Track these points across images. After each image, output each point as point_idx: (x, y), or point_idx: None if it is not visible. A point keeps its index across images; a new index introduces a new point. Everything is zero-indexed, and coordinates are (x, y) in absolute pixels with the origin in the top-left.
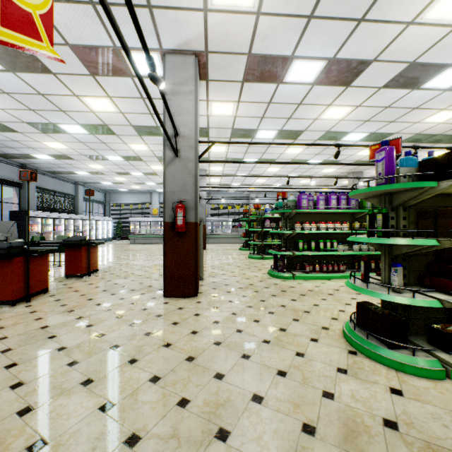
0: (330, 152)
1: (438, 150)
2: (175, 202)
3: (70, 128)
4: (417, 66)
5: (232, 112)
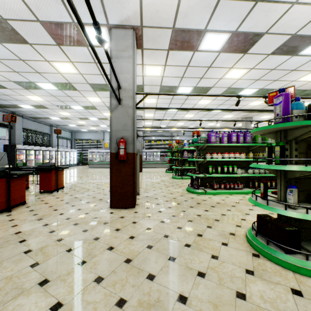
0: (230, 103)
1: (307, 101)
2: (118, 138)
3: (44, 86)
4: (297, 38)
5: (160, 73)
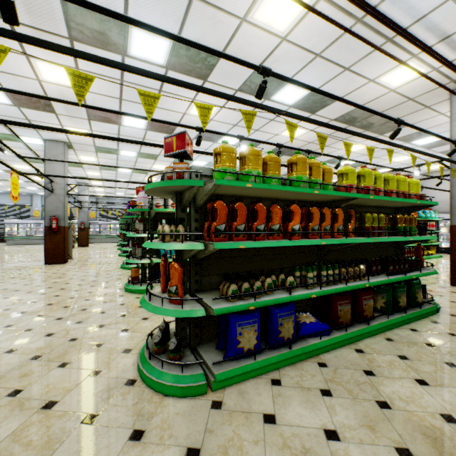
0: None
1: None
2: (52, 216)
3: None
4: None
5: (96, 160)
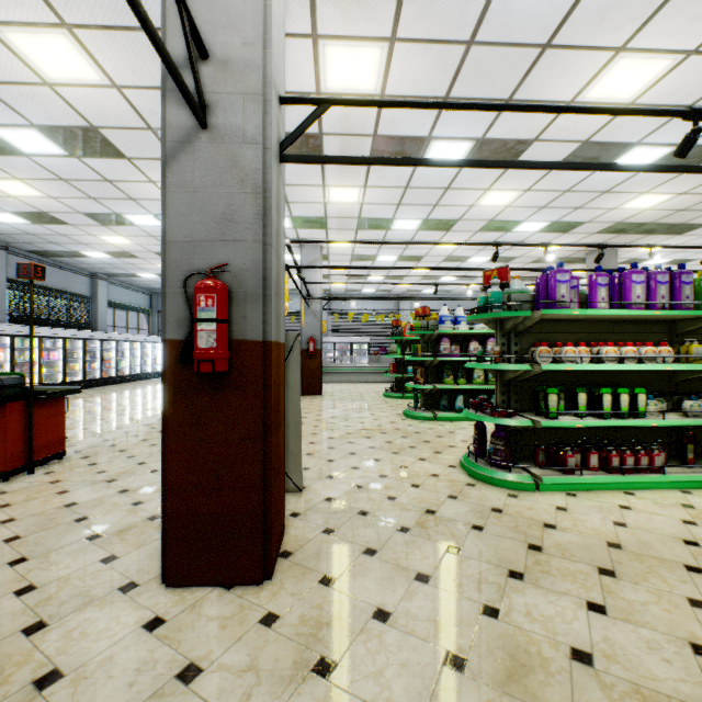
0: (572, 201)
1: None
2: (193, 273)
3: (21, 140)
4: None
5: (376, 81)
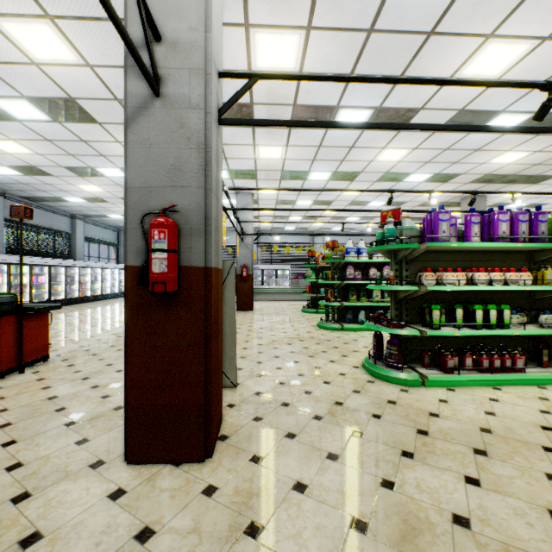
0: (450, 157)
1: None
2: (149, 212)
3: (14, 109)
4: None
5: (295, 61)
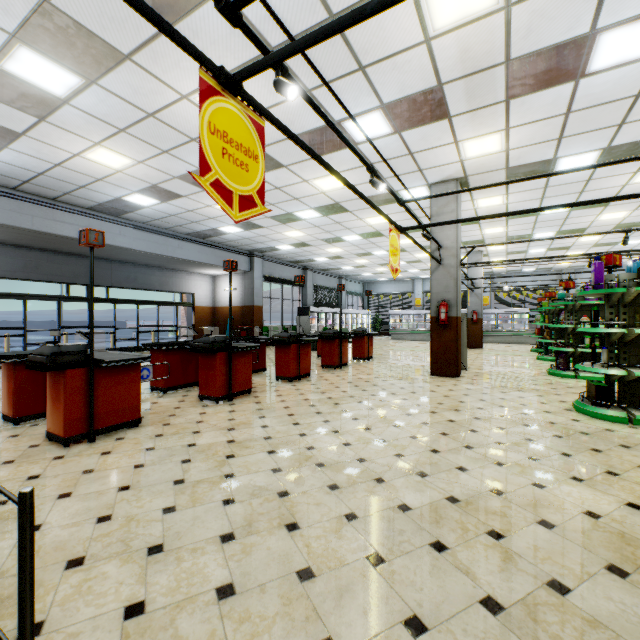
0: None
1: None
2: (439, 301)
3: (349, 238)
4: None
5: (502, 202)
